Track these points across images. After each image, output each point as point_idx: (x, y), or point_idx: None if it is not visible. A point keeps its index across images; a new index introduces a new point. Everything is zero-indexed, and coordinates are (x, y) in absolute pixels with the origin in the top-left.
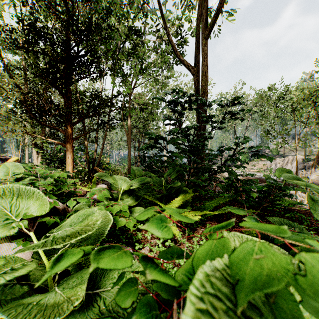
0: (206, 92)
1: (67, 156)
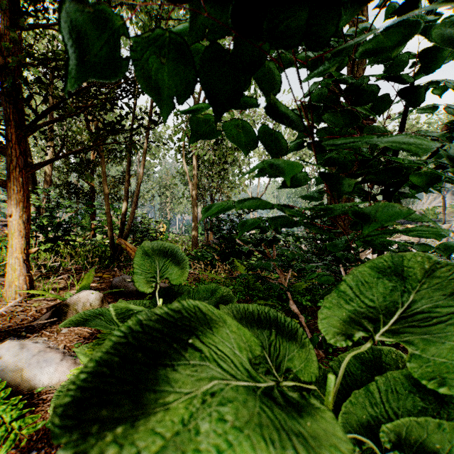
0: (360, 61)
1: (9, 213)
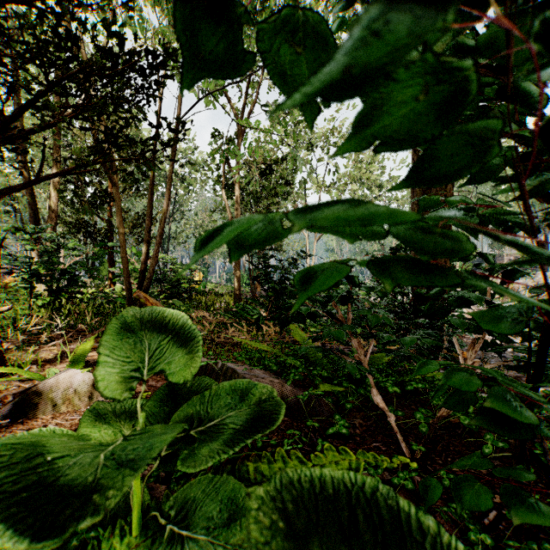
0: None
1: None
